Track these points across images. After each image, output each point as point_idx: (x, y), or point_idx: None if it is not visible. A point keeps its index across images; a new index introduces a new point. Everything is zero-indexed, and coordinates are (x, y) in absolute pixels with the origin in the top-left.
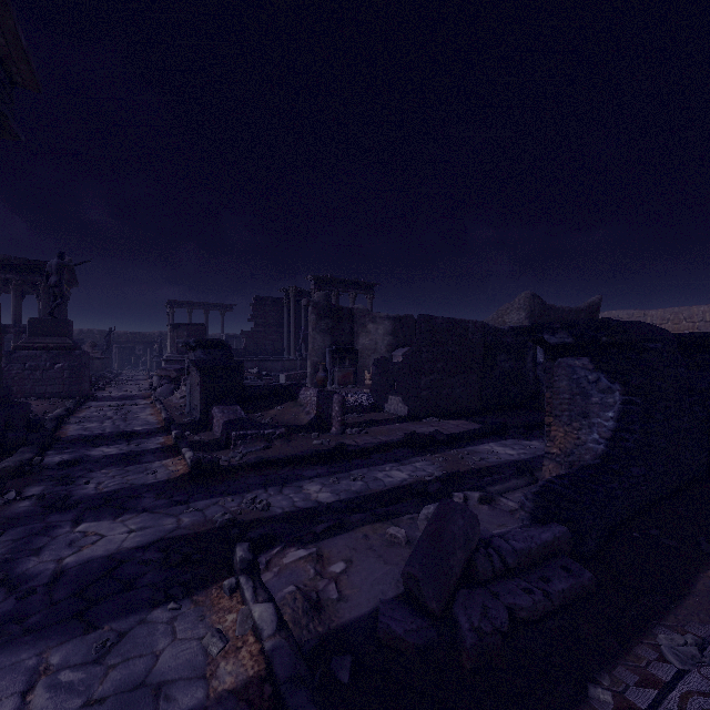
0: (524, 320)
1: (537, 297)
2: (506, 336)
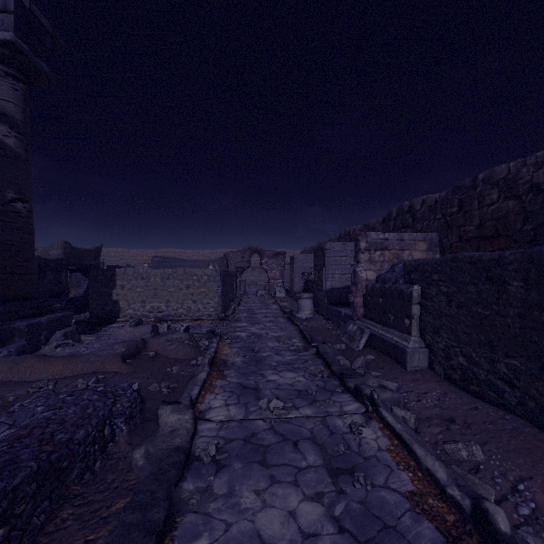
0: (61, 254)
1: (68, 243)
2: (52, 263)
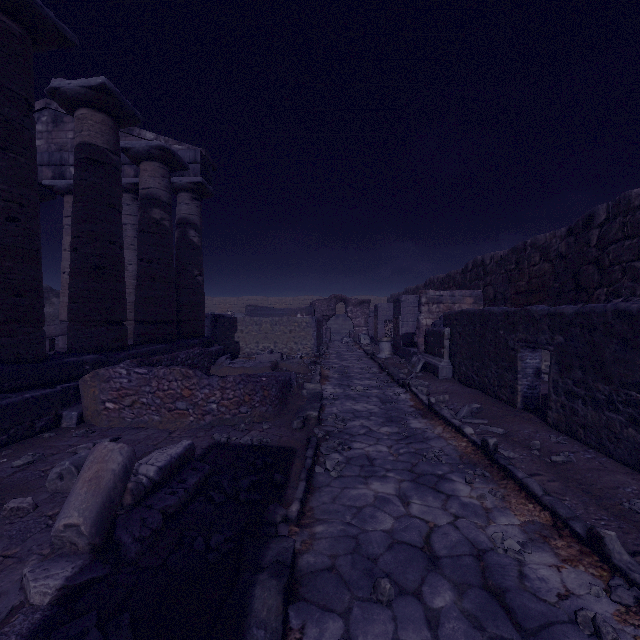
0: None
1: None
2: None
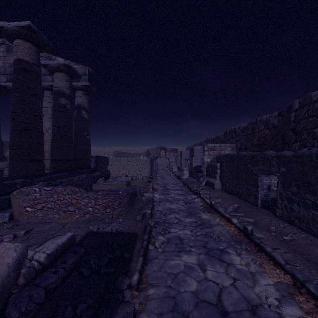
0: None
1: None
2: None
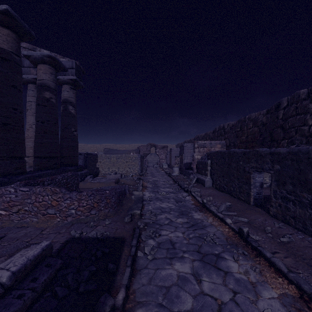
0: None
1: None
2: None
